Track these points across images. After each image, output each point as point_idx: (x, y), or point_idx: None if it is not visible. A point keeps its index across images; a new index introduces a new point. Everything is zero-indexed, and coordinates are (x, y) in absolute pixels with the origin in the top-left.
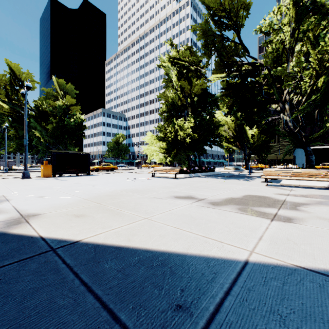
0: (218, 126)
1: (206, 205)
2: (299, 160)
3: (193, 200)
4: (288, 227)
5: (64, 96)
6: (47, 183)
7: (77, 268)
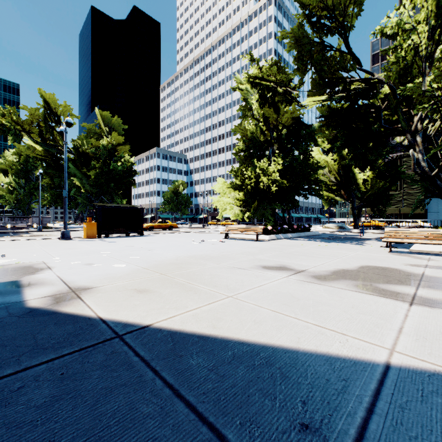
0: (317, 168)
1: (310, 280)
2: (434, 215)
3: (289, 272)
4: (439, 316)
5: (109, 133)
6: (92, 246)
7: (155, 363)
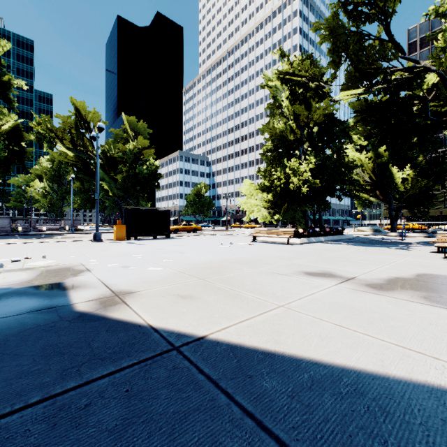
0: (352, 167)
1: (364, 289)
2: None
3: (336, 279)
4: None
5: (135, 137)
6: (123, 248)
7: (224, 384)
